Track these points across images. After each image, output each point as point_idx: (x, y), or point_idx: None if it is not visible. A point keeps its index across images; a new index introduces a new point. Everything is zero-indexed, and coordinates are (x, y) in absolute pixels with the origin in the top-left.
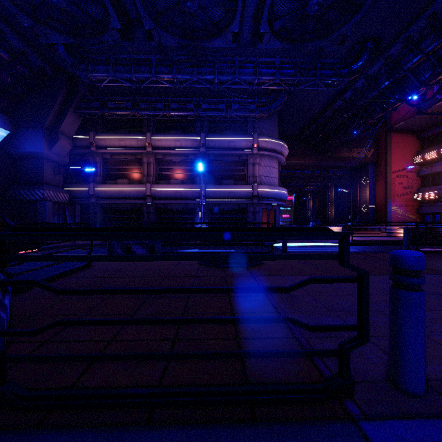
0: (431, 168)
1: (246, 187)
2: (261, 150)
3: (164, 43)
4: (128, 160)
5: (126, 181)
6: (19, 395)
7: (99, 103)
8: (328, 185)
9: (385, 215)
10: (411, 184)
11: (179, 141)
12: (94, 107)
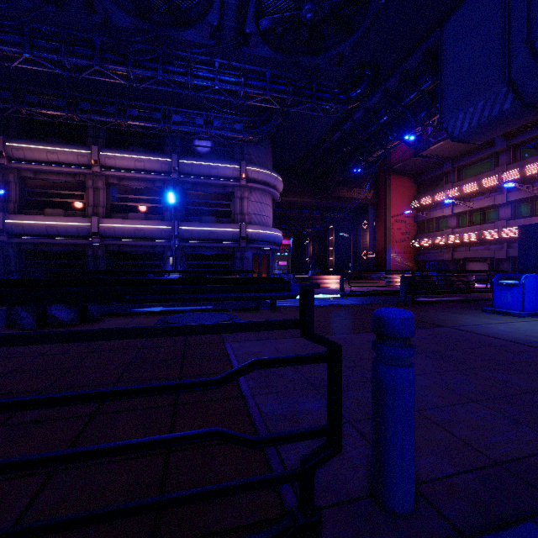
0: (427, 214)
1: (232, 226)
2: (251, 181)
3: (113, 20)
4: (64, 182)
5: (59, 212)
6: None
7: (10, 93)
8: (328, 228)
9: (384, 262)
10: (408, 229)
11: (141, 162)
12: (2, 98)
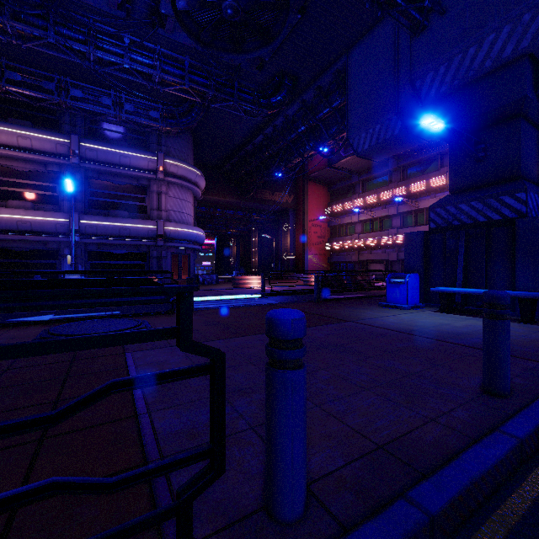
0: (338, 220)
1: (147, 223)
2: (169, 175)
3: None
4: None
5: None
6: None
7: None
8: (252, 229)
9: (303, 263)
10: (323, 233)
11: (26, 139)
12: None
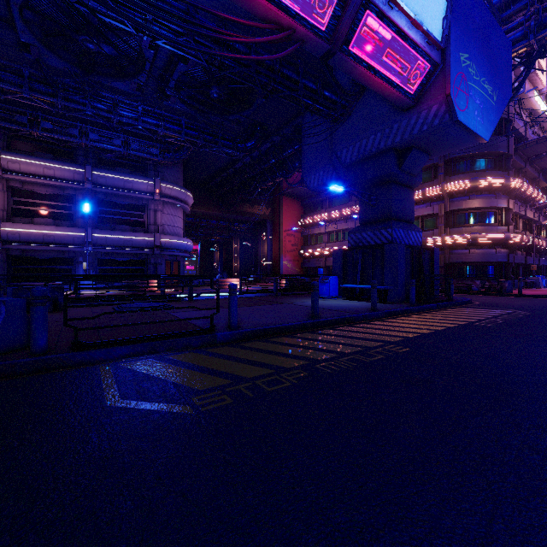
0: (309, 230)
1: (146, 236)
2: (164, 196)
3: (45, 61)
4: None
5: None
6: (87, 343)
7: None
8: (234, 237)
9: (279, 268)
10: (297, 242)
11: (51, 169)
12: None
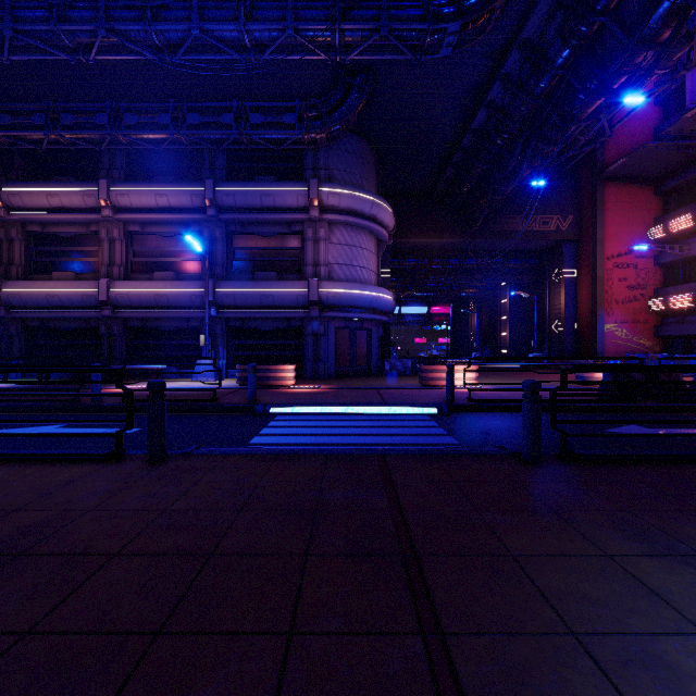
0: (682, 248)
1: (295, 285)
2: (328, 211)
3: None
4: (77, 235)
5: (68, 276)
6: None
7: None
8: (500, 286)
9: (592, 339)
10: (643, 280)
11: (163, 196)
12: None
